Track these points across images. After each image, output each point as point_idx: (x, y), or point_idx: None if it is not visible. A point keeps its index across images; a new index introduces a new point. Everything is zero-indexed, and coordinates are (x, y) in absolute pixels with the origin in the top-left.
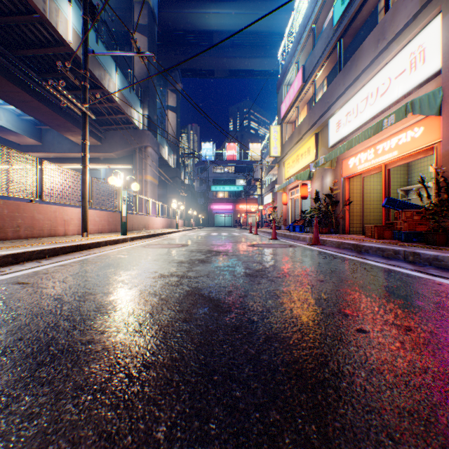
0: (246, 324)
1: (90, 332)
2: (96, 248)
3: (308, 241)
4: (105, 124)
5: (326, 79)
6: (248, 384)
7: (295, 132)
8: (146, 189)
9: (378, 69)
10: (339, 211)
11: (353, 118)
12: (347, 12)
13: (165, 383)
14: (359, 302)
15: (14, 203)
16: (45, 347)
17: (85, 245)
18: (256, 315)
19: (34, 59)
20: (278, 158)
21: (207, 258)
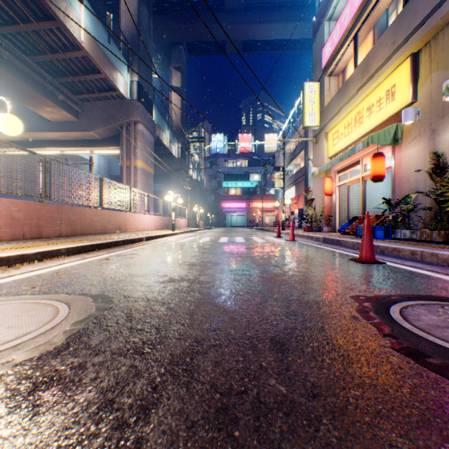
0: None
1: None
2: None
3: None
4: (81, 92)
5: None
6: None
7: (355, 75)
8: (136, 178)
9: None
10: None
11: None
12: None
13: None
14: None
15: None
16: None
17: None
18: None
19: None
20: (315, 129)
21: None
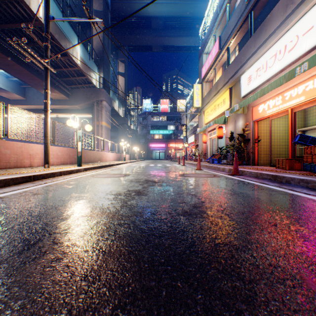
0: None
1: None
2: (50, 177)
3: (227, 171)
4: (71, 84)
5: (238, 45)
6: None
7: (213, 88)
8: (102, 131)
9: (286, 29)
10: (250, 147)
11: (262, 72)
12: None
13: None
14: None
15: None
16: None
17: (38, 175)
18: None
19: (15, 32)
20: (200, 108)
21: (143, 189)
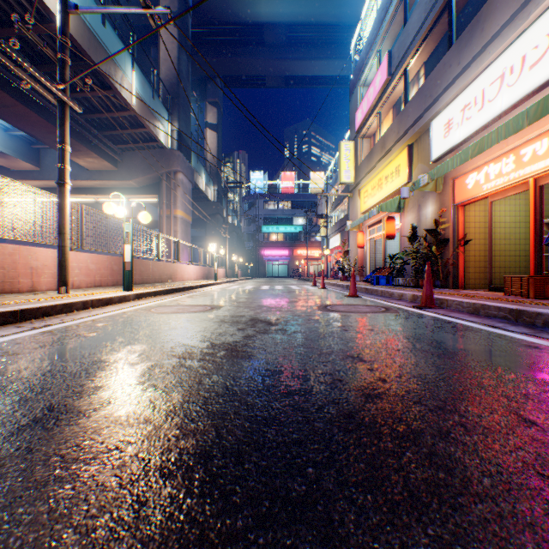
0: None
1: None
2: (62, 313)
3: (409, 300)
4: (121, 142)
5: (424, 67)
6: None
7: (377, 147)
8: (176, 227)
9: (526, 24)
10: (449, 255)
11: (475, 111)
12: None
13: None
14: None
15: None
16: None
17: (34, 310)
18: None
19: None
20: (351, 185)
21: (245, 341)
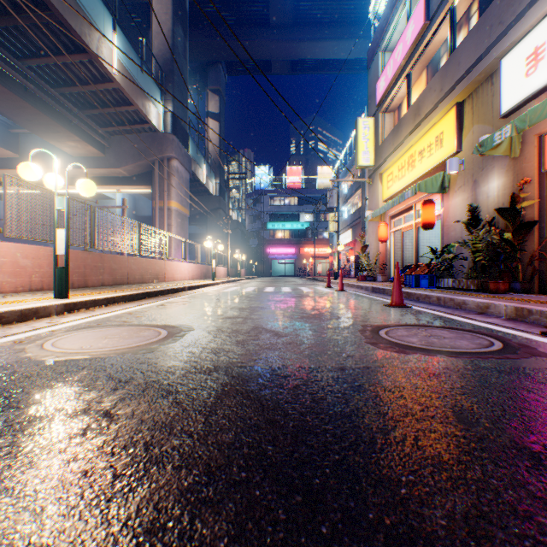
0: None
1: None
2: None
3: (507, 317)
4: (108, 124)
5: None
6: None
7: (407, 117)
8: (170, 221)
9: None
10: (533, 245)
11: None
12: None
13: None
14: None
15: None
16: None
17: None
18: None
19: None
20: (370, 169)
21: None
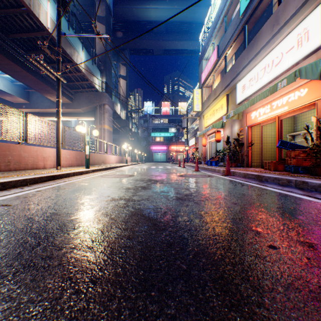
0: (178, 241)
1: (51, 248)
2: (66, 177)
3: (222, 173)
4: (75, 88)
5: (234, 55)
6: (181, 300)
7: (212, 94)
8: (104, 134)
9: (273, 46)
10: (244, 151)
11: (254, 82)
12: (250, 5)
13: (108, 299)
14: (267, 221)
15: (6, 145)
16: (11, 262)
17: (57, 175)
18: (186, 232)
19: (23, 40)
20: (199, 112)
21: (147, 185)
